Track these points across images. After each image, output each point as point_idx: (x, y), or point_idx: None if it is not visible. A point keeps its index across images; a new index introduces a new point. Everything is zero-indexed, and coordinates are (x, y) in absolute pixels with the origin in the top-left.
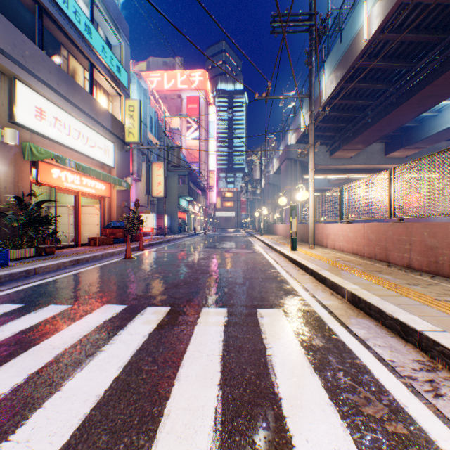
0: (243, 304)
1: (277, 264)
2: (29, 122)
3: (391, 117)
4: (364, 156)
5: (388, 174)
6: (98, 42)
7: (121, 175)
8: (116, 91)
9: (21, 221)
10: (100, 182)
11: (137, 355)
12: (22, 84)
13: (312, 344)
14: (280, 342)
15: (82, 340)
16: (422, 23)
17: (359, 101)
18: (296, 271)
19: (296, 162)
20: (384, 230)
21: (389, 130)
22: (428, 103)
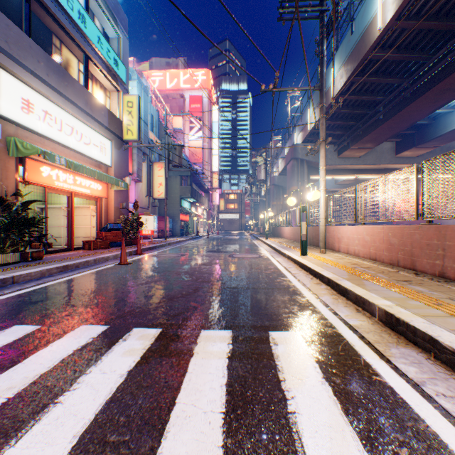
0: (251, 324)
1: (286, 271)
2: (15, 115)
3: (405, 113)
4: (374, 156)
5: (415, 169)
6: (93, 32)
7: (119, 175)
8: (113, 85)
9: (1, 223)
10: (96, 182)
11: (104, 412)
12: (5, 72)
13: (349, 392)
14: (305, 387)
15: (36, 383)
16: (442, 9)
17: (370, 97)
18: (309, 280)
19: (302, 162)
20: (410, 233)
21: (402, 127)
22: (445, 98)
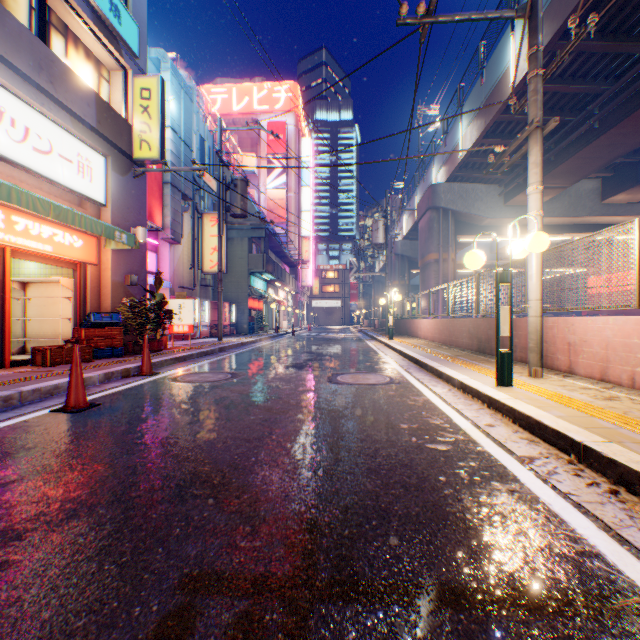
0: None
1: (493, 443)
2: None
3: None
4: (565, 202)
5: None
6: None
7: (124, 222)
8: (111, 53)
9: None
10: (69, 231)
11: None
12: None
13: None
14: None
15: None
16: None
17: (581, 86)
18: (623, 510)
19: (446, 213)
20: None
21: (632, 144)
22: None
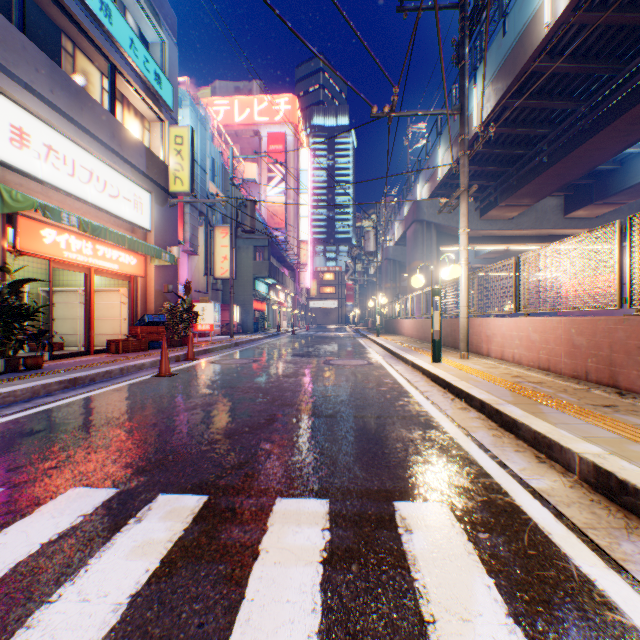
0: (362, 486)
1: (412, 387)
2: None
3: (581, 153)
4: (532, 217)
5: (617, 228)
6: (124, 32)
7: (163, 243)
8: (154, 112)
9: None
10: (128, 253)
11: None
12: None
13: None
14: None
15: None
16: None
17: (530, 129)
18: (449, 402)
19: (429, 225)
20: (608, 329)
21: (576, 174)
22: None
